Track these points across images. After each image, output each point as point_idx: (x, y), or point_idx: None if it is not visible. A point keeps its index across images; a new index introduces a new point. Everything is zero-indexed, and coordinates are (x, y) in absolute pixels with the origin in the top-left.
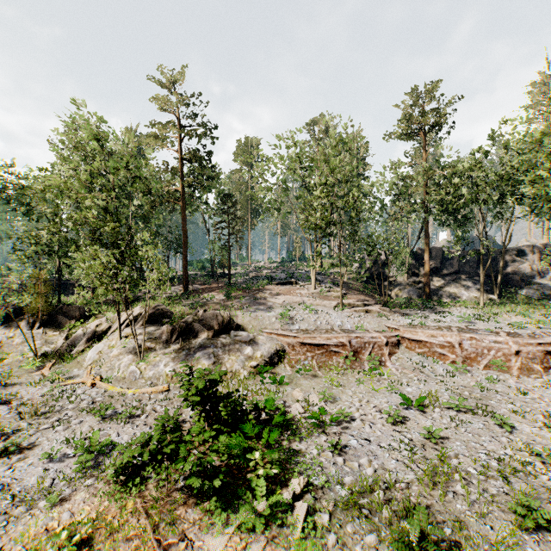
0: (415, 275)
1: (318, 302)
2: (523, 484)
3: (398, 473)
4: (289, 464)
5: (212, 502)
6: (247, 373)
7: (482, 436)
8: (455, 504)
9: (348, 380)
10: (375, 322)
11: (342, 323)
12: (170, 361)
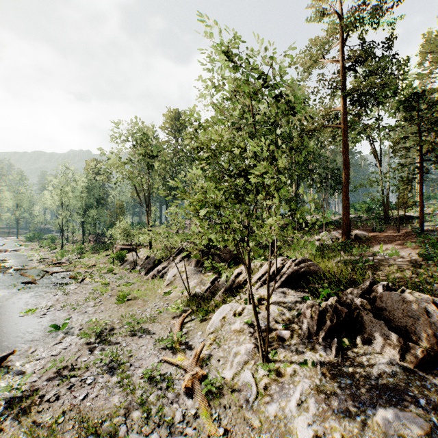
0: None
1: None
2: None
3: None
4: None
5: None
6: None
7: None
8: None
9: None
10: None
11: None
12: (311, 394)
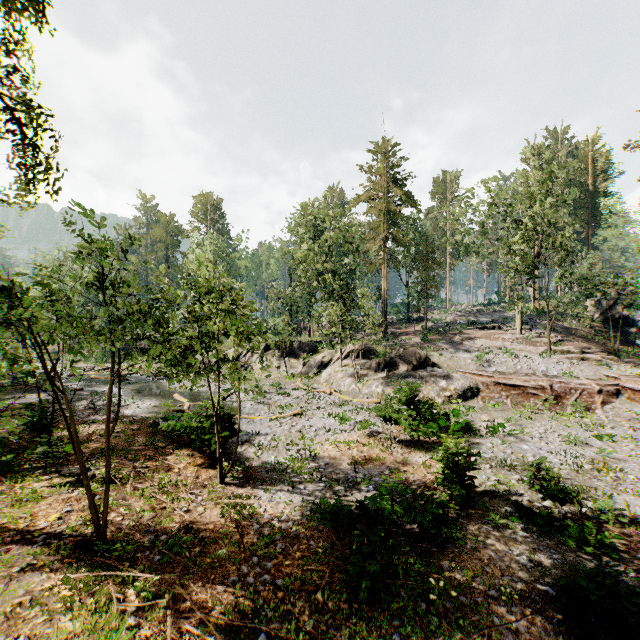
0: None
1: (522, 347)
2: None
3: (555, 464)
4: (468, 445)
5: (416, 448)
6: (441, 400)
7: None
8: (594, 482)
9: (541, 418)
10: (590, 370)
11: (546, 368)
12: (379, 384)
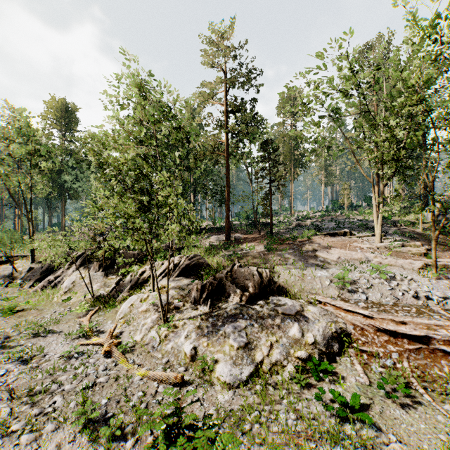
0: None
1: (391, 261)
2: None
3: None
4: None
5: None
6: (293, 370)
7: None
8: None
9: None
10: None
11: (443, 298)
12: (194, 331)
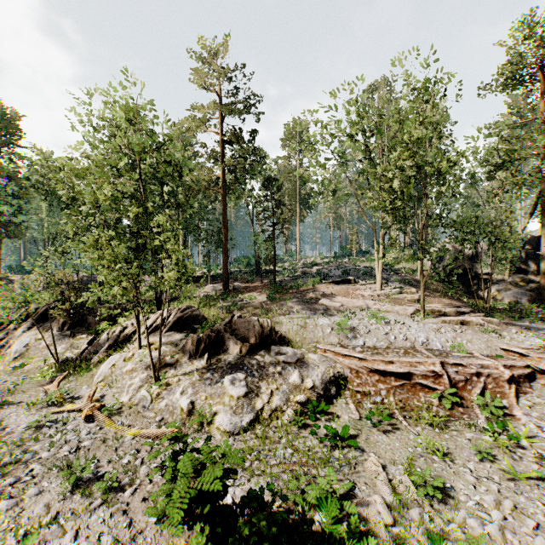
0: (520, 271)
1: (388, 308)
2: None
3: None
4: None
5: None
6: (292, 413)
7: None
8: None
9: (455, 443)
10: (481, 340)
11: (427, 339)
12: (190, 386)
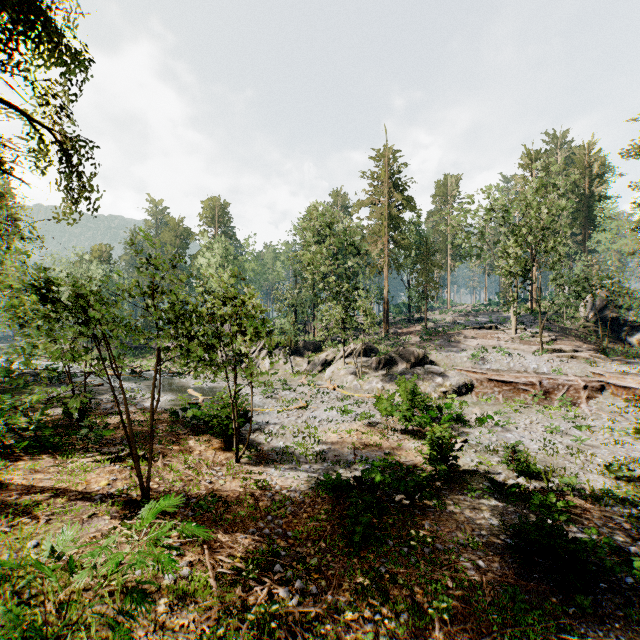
0: None
1: (516, 346)
2: (638, 470)
3: (534, 449)
4: (457, 433)
5: (410, 435)
6: (437, 395)
7: (635, 452)
8: (566, 464)
9: (529, 411)
10: (578, 367)
11: (537, 366)
12: (380, 381)
